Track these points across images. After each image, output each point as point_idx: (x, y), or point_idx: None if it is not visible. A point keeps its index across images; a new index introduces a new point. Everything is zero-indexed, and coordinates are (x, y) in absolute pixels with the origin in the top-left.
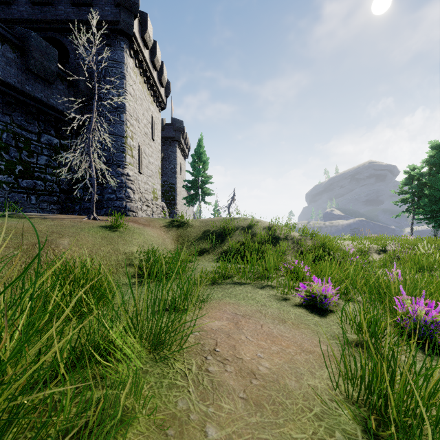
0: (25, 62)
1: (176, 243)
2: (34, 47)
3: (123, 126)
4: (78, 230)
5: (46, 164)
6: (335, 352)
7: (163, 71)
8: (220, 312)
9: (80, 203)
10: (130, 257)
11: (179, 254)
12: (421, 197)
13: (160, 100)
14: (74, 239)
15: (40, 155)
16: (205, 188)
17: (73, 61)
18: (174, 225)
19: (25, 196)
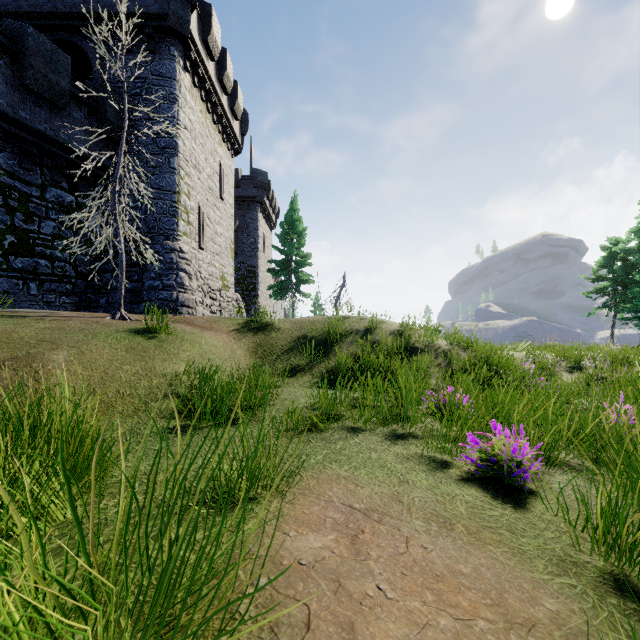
0: (19, 74)
1: (253, 356)
2: (33, 51)
3: (174, 175)
4: (88, 337)
5: (54, 234)
6: (579, 618)
7: (238, 96)
8: (320, 505)
9: (107, 295)
10: (174, 381)
11: (255, 374)
12: (626, 286)
13: (233, 139)
14: (77, 352)
15: (45, 219)
16: (301, 273)
17: (97, 76)
18: (251, 327)
19: (20, 284)
